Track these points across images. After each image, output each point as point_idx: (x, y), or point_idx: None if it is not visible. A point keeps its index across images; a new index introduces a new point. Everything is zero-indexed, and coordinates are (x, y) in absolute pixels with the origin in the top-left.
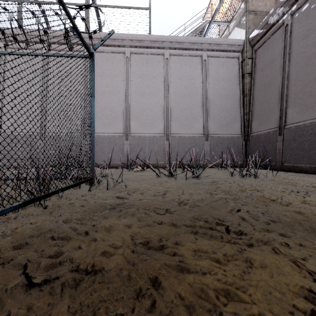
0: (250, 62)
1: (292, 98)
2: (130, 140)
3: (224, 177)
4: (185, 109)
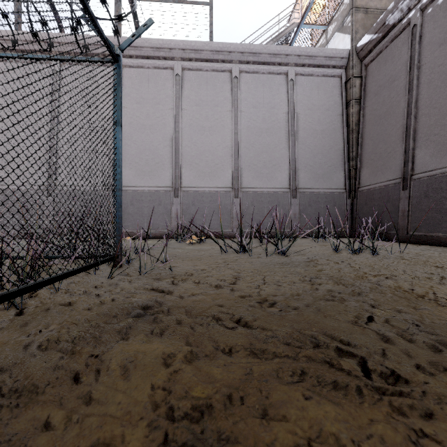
0: (357, 83)
1: (423, 134)
2: (182, 197)
3: (324, 254)
4: (262, 151)
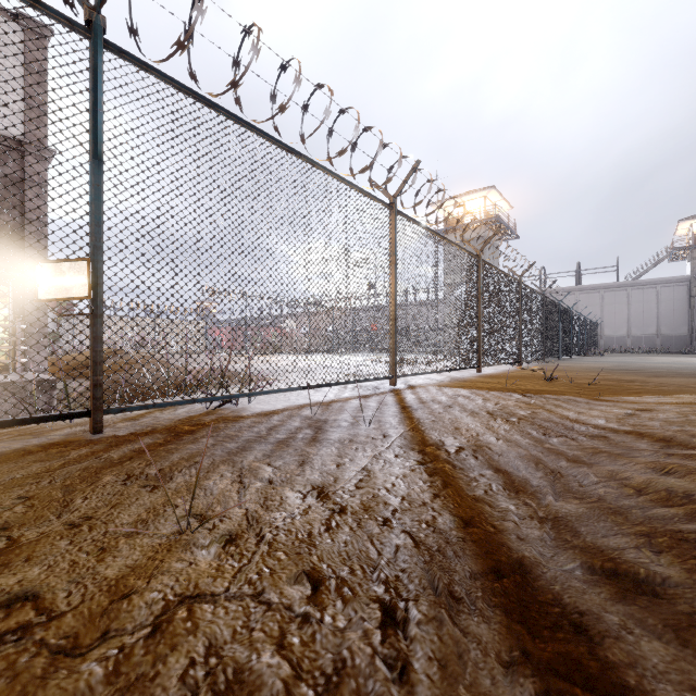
0: (694, 289)
1: None
2: (604, 339)
3: None
4: (642, 320)
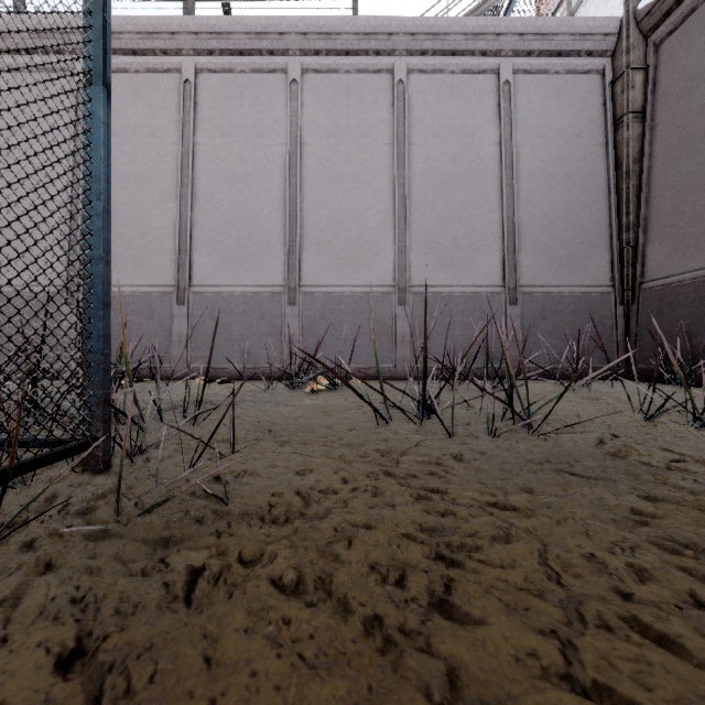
0: (638, 81)
1: None
2: (301, 304)
3: (625, 425)
4: (451, 218)
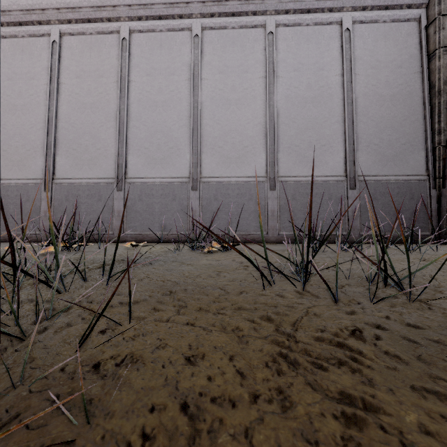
0: None
1: None
2: (201, 190)
3: None
4: (307, 128)
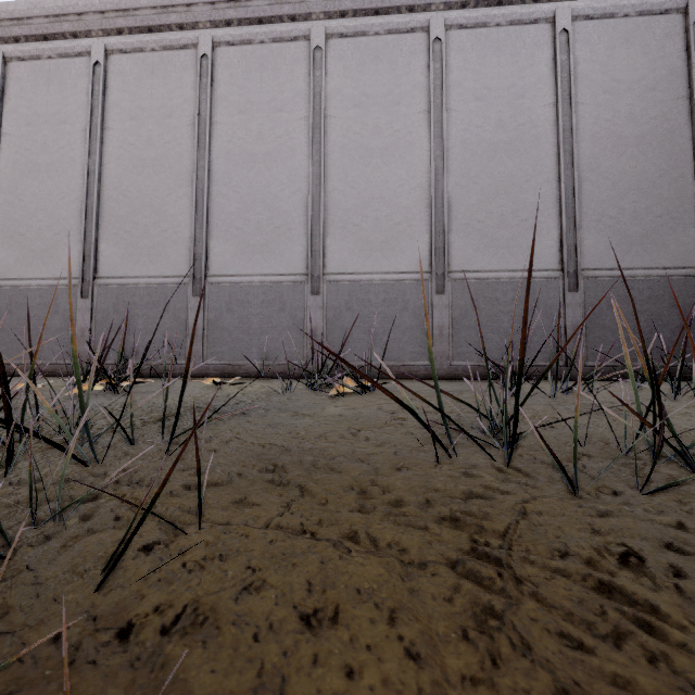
0: None
1: None
2: (325, 294)
3: None
4: (497, 192)
